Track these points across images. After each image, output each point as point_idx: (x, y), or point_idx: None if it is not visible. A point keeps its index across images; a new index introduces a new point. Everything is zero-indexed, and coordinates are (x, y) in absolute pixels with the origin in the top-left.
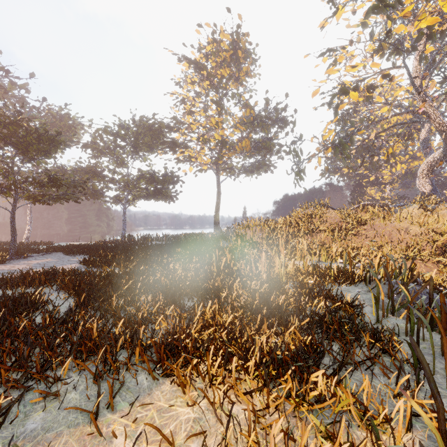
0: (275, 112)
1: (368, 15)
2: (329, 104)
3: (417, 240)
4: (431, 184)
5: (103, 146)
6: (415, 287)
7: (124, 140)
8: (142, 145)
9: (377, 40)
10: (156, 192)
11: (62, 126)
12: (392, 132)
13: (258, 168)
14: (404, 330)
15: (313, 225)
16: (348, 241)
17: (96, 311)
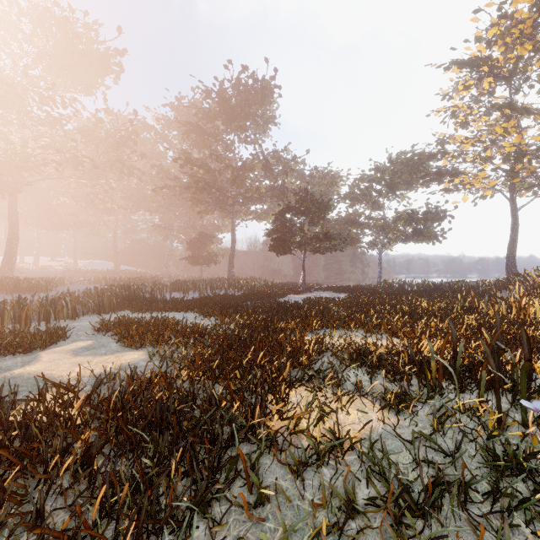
0: None
1: None
2: None
3: None
4: None
5: (359, 194)
6: None
7: (380, 183)
8: (399, 184)
9: None
10: (415, 233)
11: (326, 184)
12: None
13: None
14: None
15: None
16: None
17: None
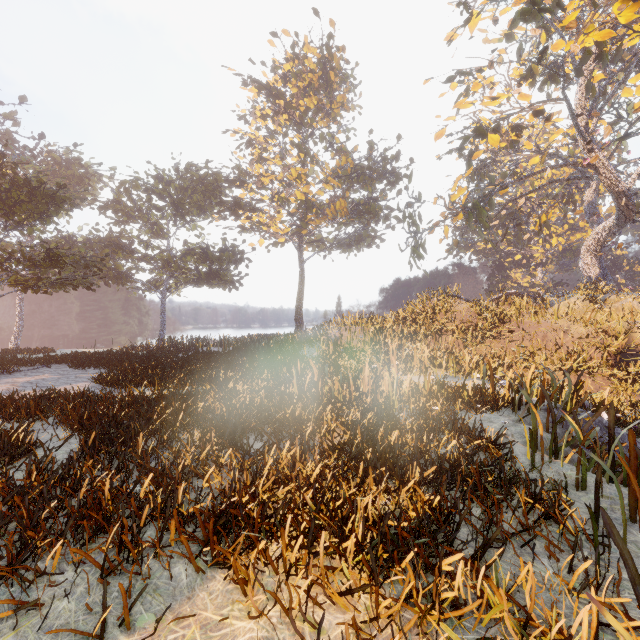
0: (383, 162)
1: (515, 24)
2: (459, 151)
3: (581, 345)
4: (599, 266)
5: (131, 207)
6: (582, 413)
7: (163, 198)
8: (190, 206)
9: (527, 60)
10: (211, 275)
11: (69, 177)
12: (545, 192)
13: (358, 241)
14: (573, 480)
15: (437, 324)
16: (485, 346)
17: (113, 459)
